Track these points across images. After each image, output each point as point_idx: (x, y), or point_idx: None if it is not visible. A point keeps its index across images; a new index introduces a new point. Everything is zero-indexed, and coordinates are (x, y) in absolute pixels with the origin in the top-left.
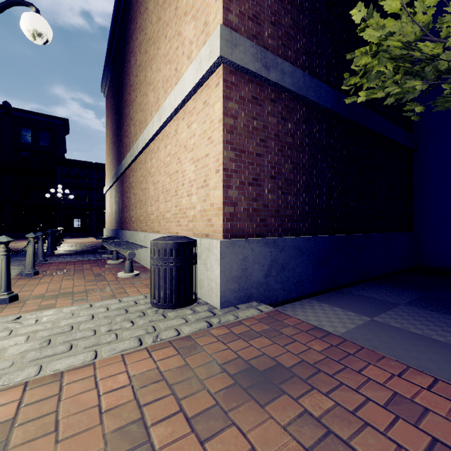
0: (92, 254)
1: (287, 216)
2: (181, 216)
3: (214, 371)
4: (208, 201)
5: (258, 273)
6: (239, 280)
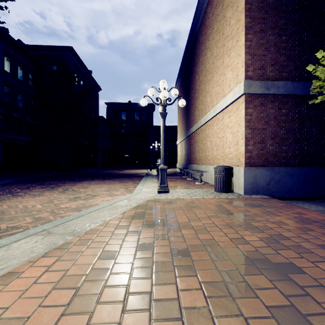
0: (177, 176)
1: (282, 157)
2: (225, 157)
3: (239, 203)
4: (238, 151)
5: (263, 182)
6: (252, 184)
